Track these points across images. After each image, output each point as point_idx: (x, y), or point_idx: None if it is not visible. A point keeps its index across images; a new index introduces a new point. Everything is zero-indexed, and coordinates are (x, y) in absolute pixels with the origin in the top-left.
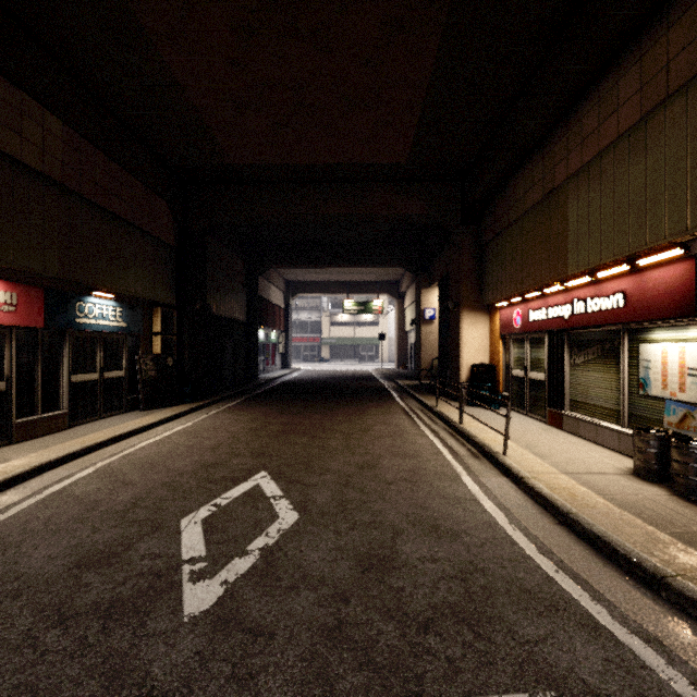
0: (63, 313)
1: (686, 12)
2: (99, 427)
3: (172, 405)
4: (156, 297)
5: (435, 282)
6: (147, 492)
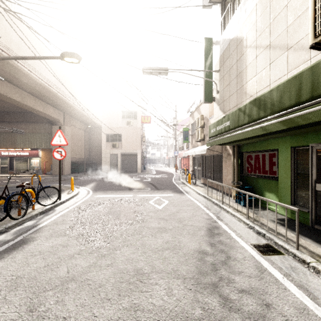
0: None
1: (39, 125)
2: None
3: None
4: None
5: None
6: None
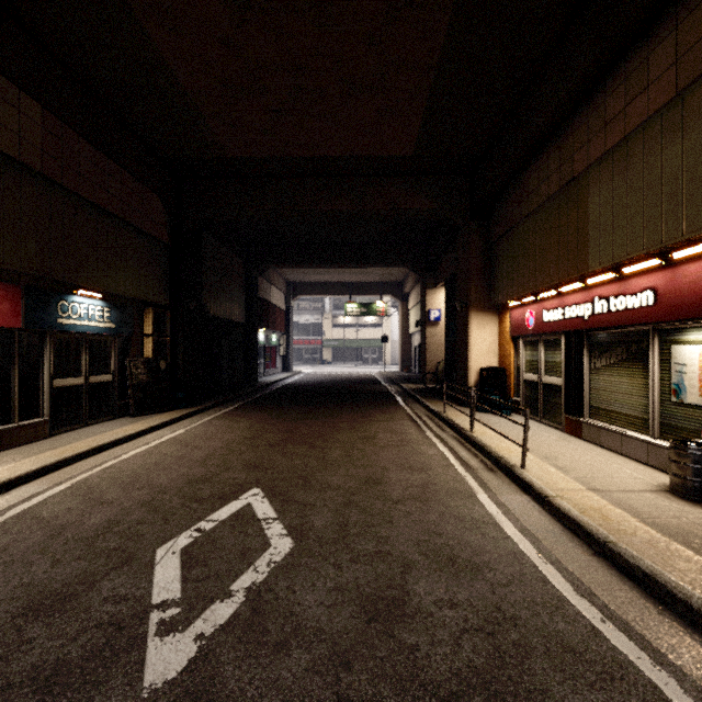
0: (43, 312)
1: None
2: (83, 435)
3: (165, 411)
4: (148, 297)
5: (440, 282)
6: (123, 513)
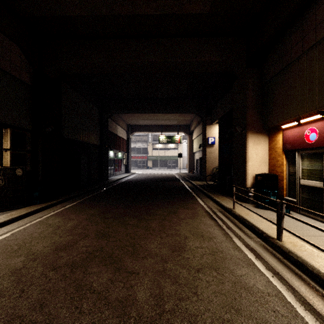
0: None
1: None
2: None
3: (19, 207)
4: (7, 120)
5: (216, 120)
6: None
